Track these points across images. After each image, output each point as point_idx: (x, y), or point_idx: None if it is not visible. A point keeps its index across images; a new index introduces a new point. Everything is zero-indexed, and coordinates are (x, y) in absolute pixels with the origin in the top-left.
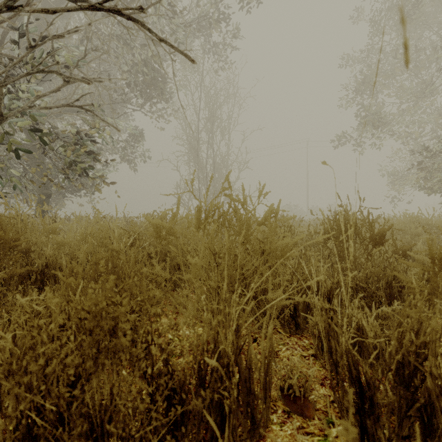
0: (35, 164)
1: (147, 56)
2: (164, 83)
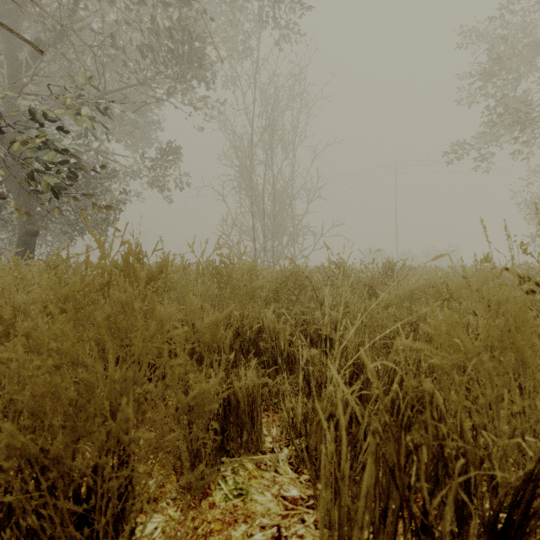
0: (15, 188)
1: (172, 20)
2: (202, 72)
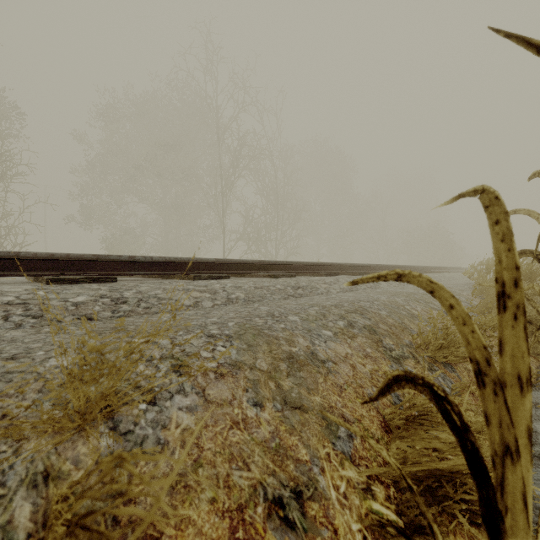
0: None
1: None
2: None
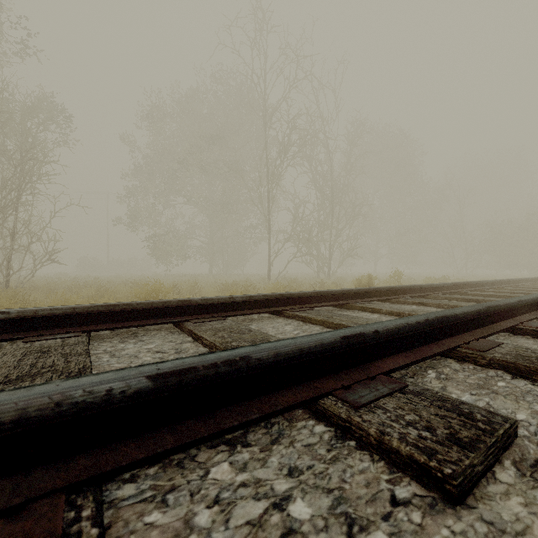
0: None
1: None
2: None
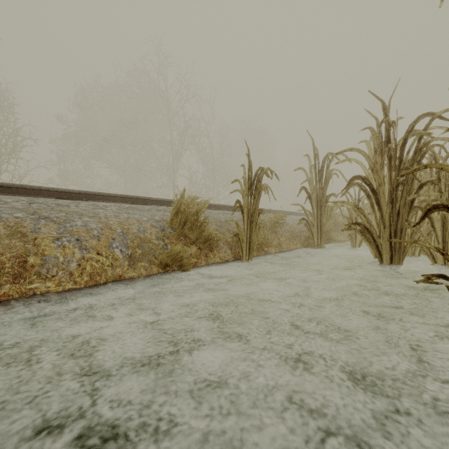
0: None
1: None
2: None
